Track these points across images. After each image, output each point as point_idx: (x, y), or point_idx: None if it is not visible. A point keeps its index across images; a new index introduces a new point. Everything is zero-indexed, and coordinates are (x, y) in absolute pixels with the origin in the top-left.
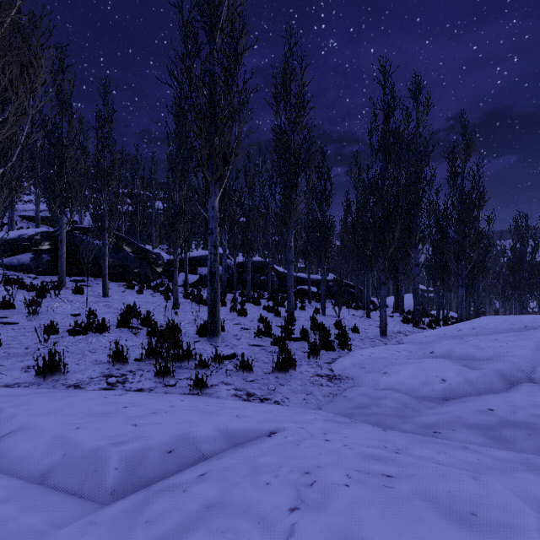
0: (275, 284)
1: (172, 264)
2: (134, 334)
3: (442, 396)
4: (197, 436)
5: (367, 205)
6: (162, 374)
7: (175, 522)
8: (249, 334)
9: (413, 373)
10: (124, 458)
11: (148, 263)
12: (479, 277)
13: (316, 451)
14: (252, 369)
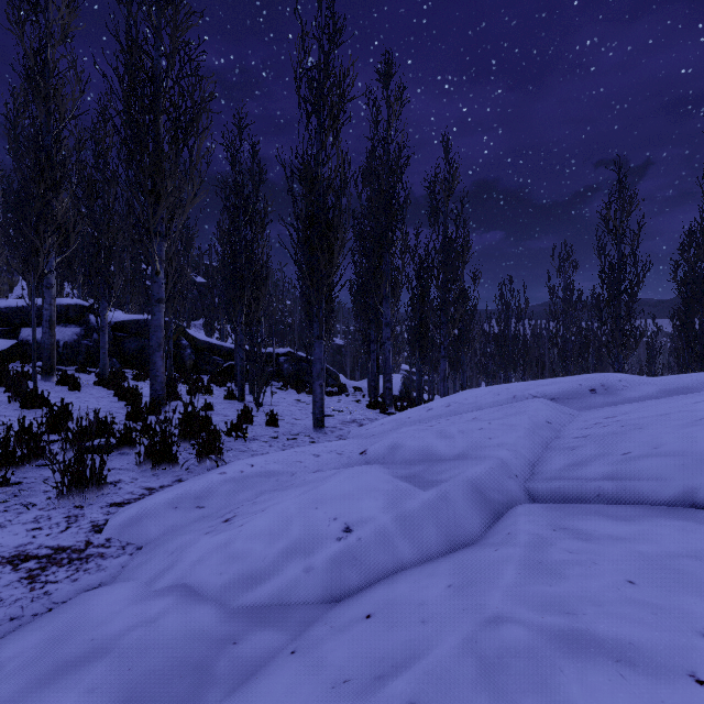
0: (188, 360)
1: None
2: None
3: (328, 589)
4: None
5: None
6: None
7: None
8: None
9: (285, 515)
10: None
11: None
12: (465, 348)
13: None
14: None
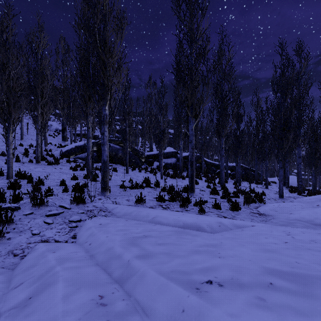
0: (204, 168)
1: (149, 157)
2: (155, 190)
3: None
4: (224, 223)
5: (266, 122)
6: (182, 206)
7: (249, 235)
8: (206, 193)
9: (309, 213)
10: (207, 225)
11: (138, 157)
12: None
13: (282, 228)
14: (220, 207)
